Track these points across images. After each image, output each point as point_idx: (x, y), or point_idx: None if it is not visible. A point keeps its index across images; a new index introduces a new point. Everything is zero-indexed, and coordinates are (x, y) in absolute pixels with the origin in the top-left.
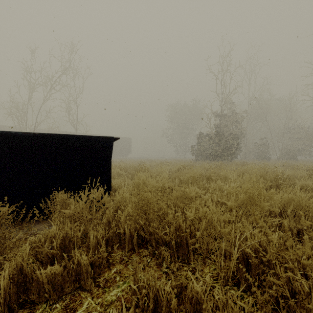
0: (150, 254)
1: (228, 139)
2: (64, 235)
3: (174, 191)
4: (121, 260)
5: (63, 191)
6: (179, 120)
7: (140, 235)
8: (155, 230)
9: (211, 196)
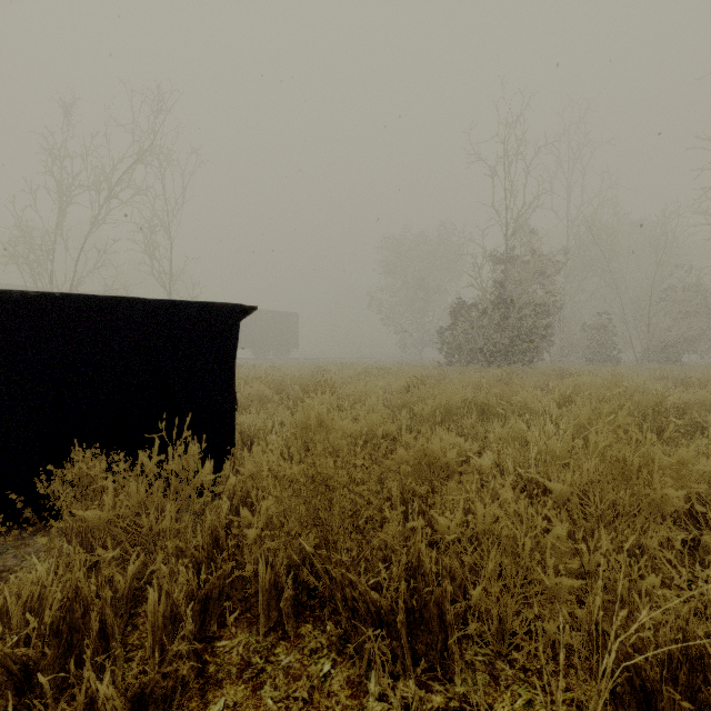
0: (331, 643)
1: (522, 314)
2: (69, 593)
3: (400, 450)
4: (243, 668)
5: (88, 454)
6: (409, 271)
7: (303, 580)
8: (347, 573)
9: (497, 460)
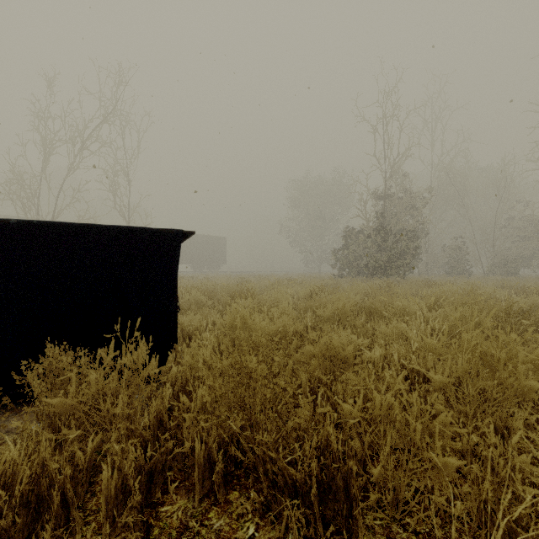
0: (254, 509)
1: (397, 238)
2: (36, 469)
3: (308, 346)
4: (182, 531)
5: (56, 351)
6: (310, 205)
7: (231, 453)
8: (267, 451)
9: (385, 353)
